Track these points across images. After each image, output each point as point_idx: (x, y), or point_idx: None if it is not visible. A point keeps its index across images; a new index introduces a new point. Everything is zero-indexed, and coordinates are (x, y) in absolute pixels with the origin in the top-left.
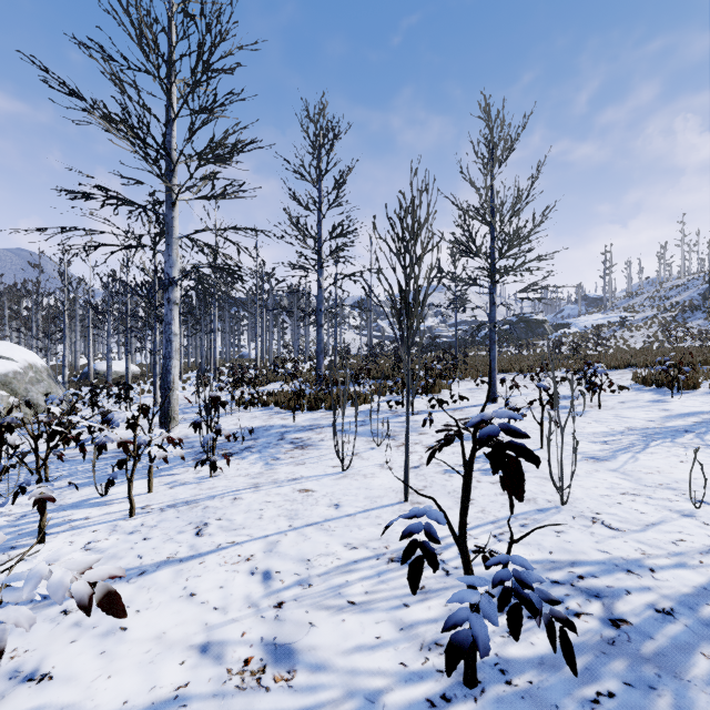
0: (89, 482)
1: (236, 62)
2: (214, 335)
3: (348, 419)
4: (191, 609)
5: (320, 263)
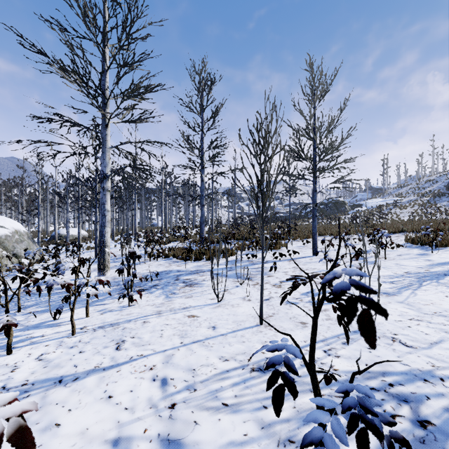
0: (47, 309)
1: (148, 33)
2: (135, 212)
3: (221, 266)
4: (108, 409)
5: (202, 165)
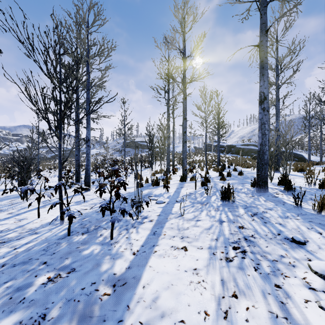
0: None
1: None
2: None
3: None
4: None
5: None
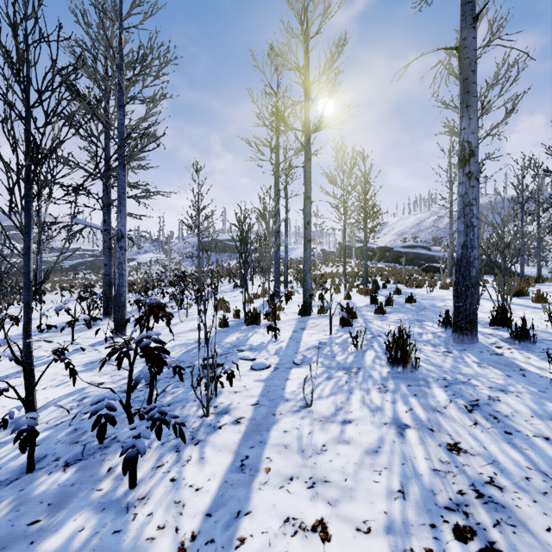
0: None
1: None
2: None
3: None
4: None
5: None
